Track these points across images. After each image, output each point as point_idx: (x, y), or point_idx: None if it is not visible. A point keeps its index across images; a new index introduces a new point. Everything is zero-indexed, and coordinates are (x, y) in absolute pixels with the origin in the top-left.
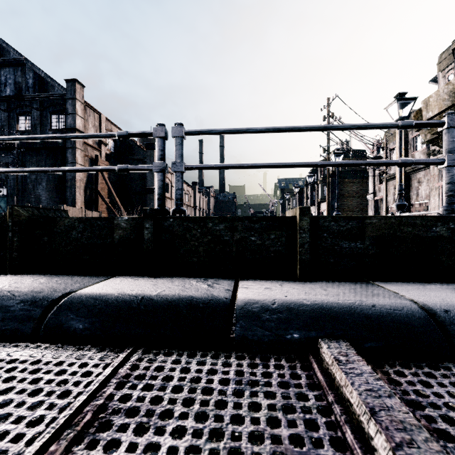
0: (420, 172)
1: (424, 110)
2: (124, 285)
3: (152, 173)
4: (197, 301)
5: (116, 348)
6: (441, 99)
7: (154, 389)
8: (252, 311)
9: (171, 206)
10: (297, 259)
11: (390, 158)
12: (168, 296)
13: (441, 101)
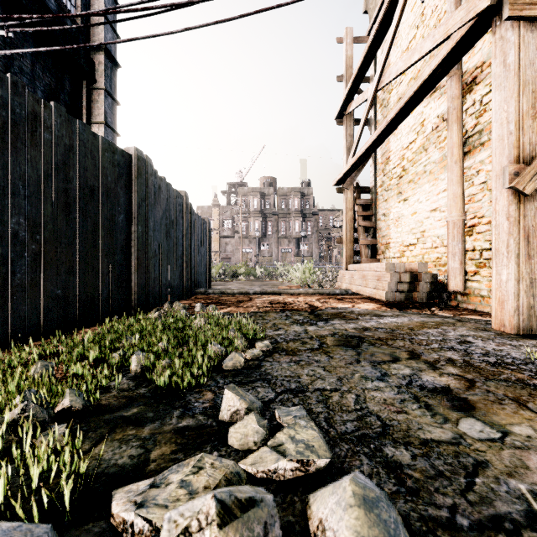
0: (227, 239)
1: None
2: None
3: None
4: None
5: None
6: None
7: None
8: None
9: None
10: None
11: None
12: None
13: None
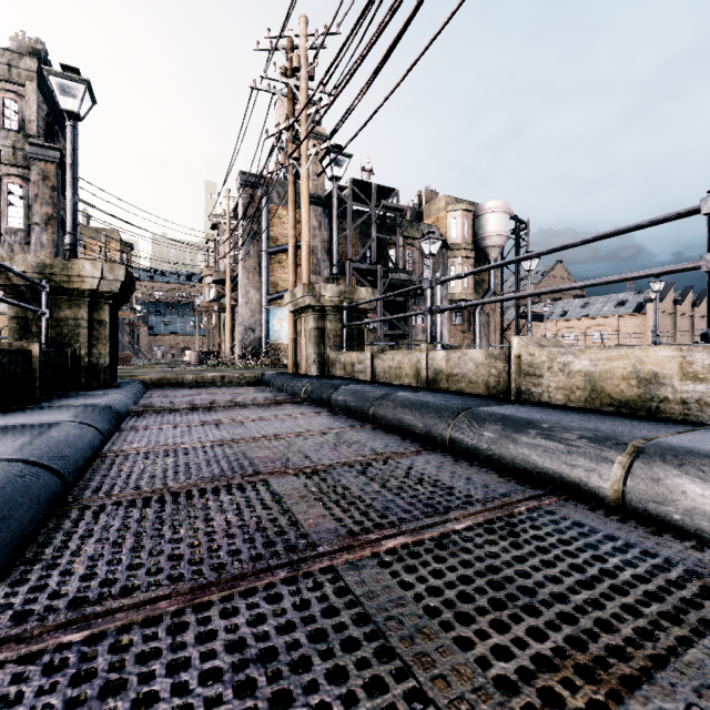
0: None
1: (8, 262)
2: (39, 417)
3: None
4: (98, 406)
5: (119, 432)
6: (29, 263)
7: (157, 423)
8: (113, 404)
9: None
10: (35, 385)
11: None
12: (88, 408)
13: (30, 265)
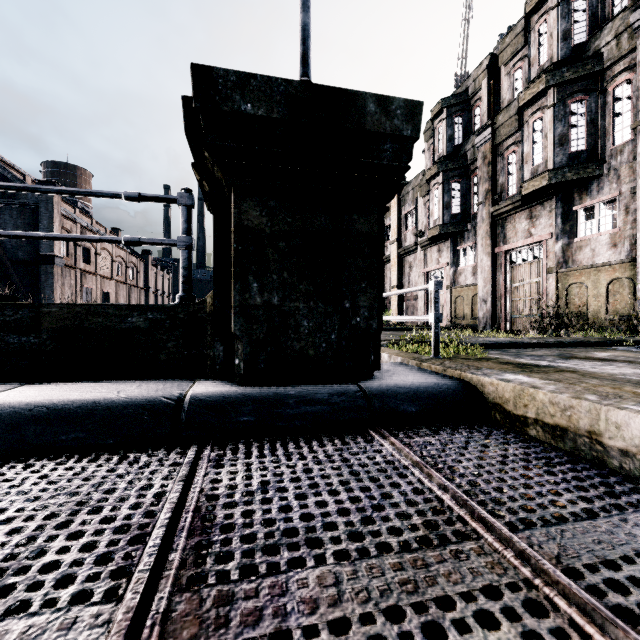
0: (411, 255)
1: None
2: None
3: (51, 230)
4: None
5: None
6: None
7: None
8: None
9: (96, 286)
10: None
11: (387, 236)
12: None
13: None
